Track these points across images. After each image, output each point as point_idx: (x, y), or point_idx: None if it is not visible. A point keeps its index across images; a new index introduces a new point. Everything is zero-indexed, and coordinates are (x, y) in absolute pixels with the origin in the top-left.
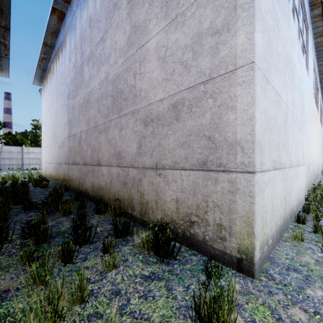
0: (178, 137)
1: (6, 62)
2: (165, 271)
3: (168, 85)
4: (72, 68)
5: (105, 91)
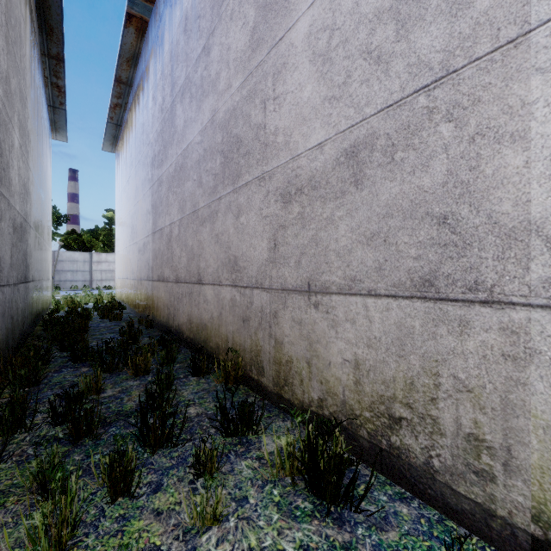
0: (359, 223)
1: (61, 116)
2: (336, 545)
3: (335, 110)
4: (158, 114)
5: (210, 144)
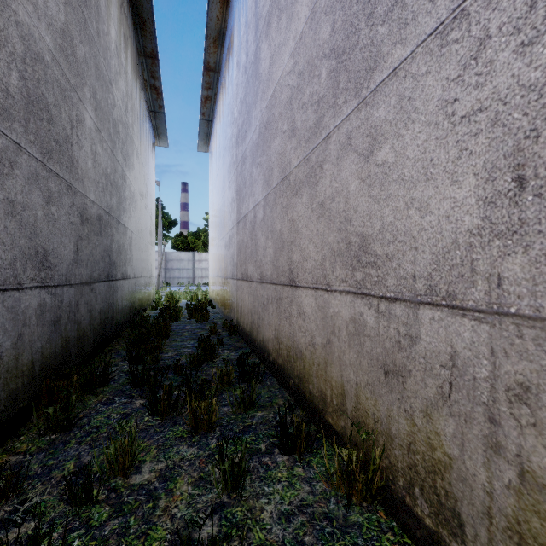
0: None
1: (161, 120)
2: None
3: None
4: (242, 78)
5: (308, 57)
